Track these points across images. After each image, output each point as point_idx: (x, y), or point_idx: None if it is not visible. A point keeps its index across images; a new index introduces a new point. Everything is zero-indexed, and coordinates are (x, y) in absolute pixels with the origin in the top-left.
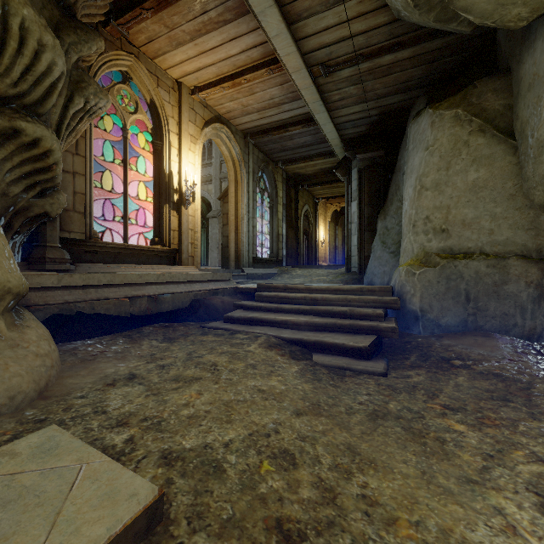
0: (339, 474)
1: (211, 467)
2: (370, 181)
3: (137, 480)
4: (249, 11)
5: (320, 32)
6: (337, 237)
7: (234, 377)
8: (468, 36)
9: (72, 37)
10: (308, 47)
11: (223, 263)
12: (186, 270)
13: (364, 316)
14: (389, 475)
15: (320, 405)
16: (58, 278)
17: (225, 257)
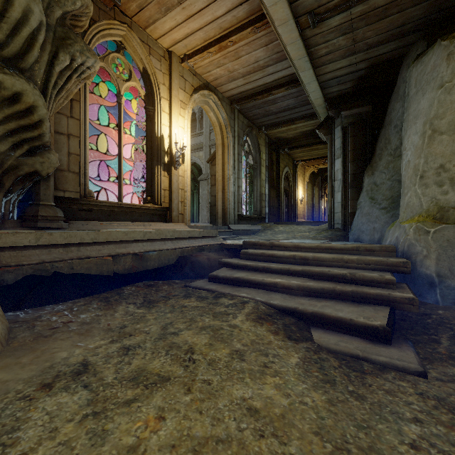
0: None
1: None
2: (355, 138)
3: None
4: None
5: None
6: (314, 196)
7: (214, 378)
8: None
9: None
10: None
11: (211, 220)
12: (176, 227)
13: (368, 281)
14: None
15: (350, 450)
16: (36, 236)
17: (213, 214)
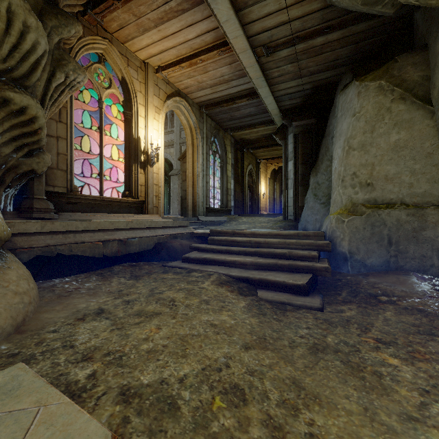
0: (287, 411)
1: (166, 404)
2: (303, 144)
3: (91, 425)
4: (203, 1)
5: (263, 18)
6: (276, 191)
7: (189, 312)
8: (389, 20)
9: (54, 22)
10: (253, 30)
11: (182, 212)
12: (151, 218)
13: (301, 257)
14: (334, 411)
15: (266, 338)
16: (41, 225)
17: (184, 207)
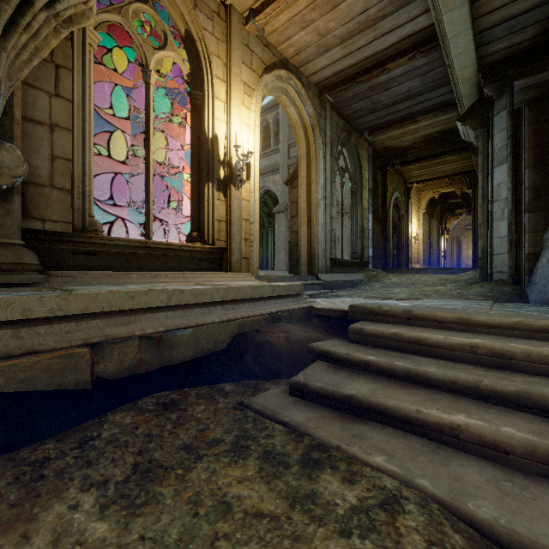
0: None
1: None
2: (539, 125)
3: None
4: None
5: None
6: (432, 233)
7: None
8: None
9: None
10: None
11: (290, 266)
12: (237, 279)
13: None
14: None
15: None
16: None
17: (294, 258)
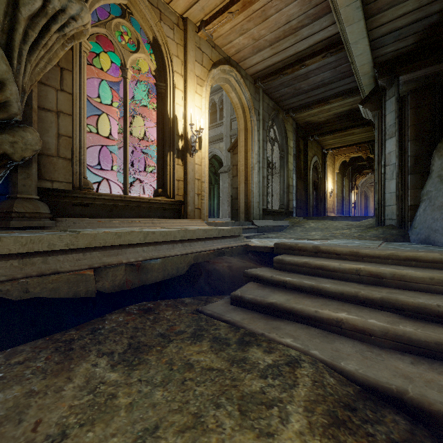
0: None
1: None
2: (418, 109)
3: None
4: None
5: None
6: (344, 188)
7: None
8: None
9: None
10: None
11: (232, 215)
12: (191, 224)
13: None
14: None
15: None
16: None
17: (235, 209)
